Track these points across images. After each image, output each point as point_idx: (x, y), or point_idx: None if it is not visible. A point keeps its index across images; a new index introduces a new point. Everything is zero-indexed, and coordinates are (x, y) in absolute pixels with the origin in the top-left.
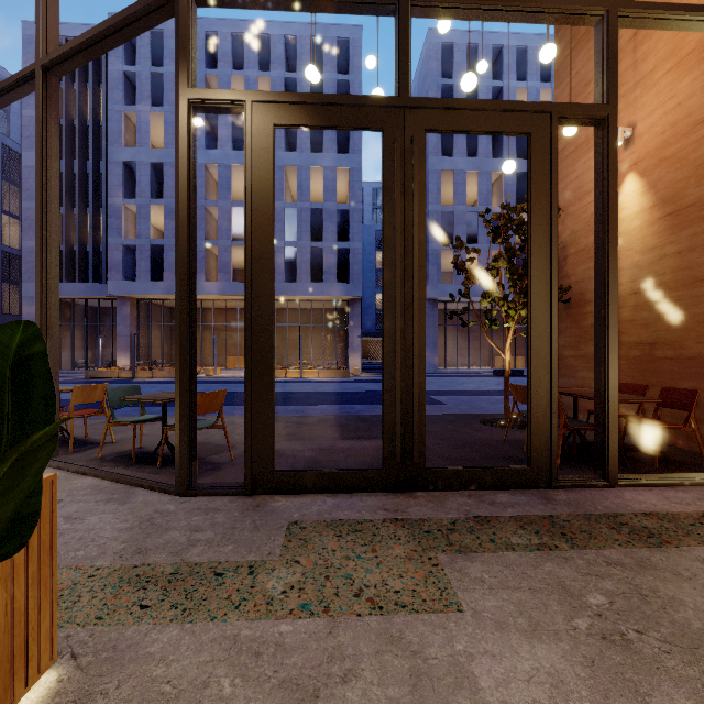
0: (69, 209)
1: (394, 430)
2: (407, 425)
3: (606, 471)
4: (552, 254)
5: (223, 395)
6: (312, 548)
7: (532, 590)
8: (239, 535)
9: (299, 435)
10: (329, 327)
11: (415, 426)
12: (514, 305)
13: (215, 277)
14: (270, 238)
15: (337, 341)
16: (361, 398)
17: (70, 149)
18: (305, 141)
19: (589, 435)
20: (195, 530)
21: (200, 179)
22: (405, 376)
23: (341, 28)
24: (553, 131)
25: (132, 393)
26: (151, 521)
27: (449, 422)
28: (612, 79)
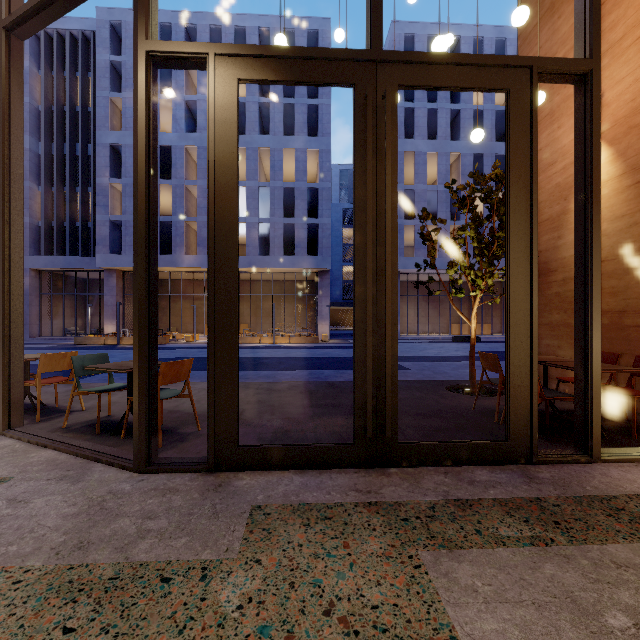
0: (60, 188)
1: (365, 403)
2: (379, 397)
3: (589, 445)
4: (532, 217)
5: (190, 364)
6: (276, 542)
7: (537, 604)
8: (195, 523)
9: (269, 402)
10: (300, 297)
11: (388, 398)
12: (481, 273)
13: (194, 251)
14: (234, 199)
15: (307, 310)
16: (329, 364)
17: (61, 132)
18: (277, 125)
19: (556, 402)
20: (147, 517)
21: (181, 160)
22: (377, 346)
23: (311, 20)
24: (534, 87)
25: (100, 361)
26: (101, 505)
27: (416, 389)
28: (595, 32)
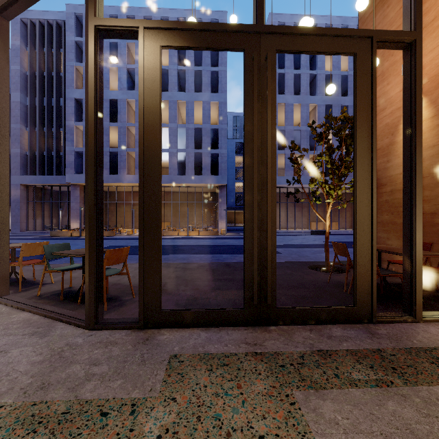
0: (41, 129)
1: (252, 279)
2: (262, 275)
3: (413, 310)
4: (373, 145)
5: (127, 250)
6: (187, 383)
7: (384, 435)
8: (128, 368)
9: (184, 277)
10: (206, 203)
11: (269, 276)
12: (333, 186)
13: (133, 172)
14: (157, 132)
15: (211, 212)
16: (226, 250)
17: (42, 90)
18: (190, 85)
19: (386, 277)
20: (93, 364)
21: (124, 109)
22: (261, 238)
23: (213, 13)
24: (374, 51)
25: (64, 248)
26: (60, 354)
27: (287, 268)
28: (418, 12)
